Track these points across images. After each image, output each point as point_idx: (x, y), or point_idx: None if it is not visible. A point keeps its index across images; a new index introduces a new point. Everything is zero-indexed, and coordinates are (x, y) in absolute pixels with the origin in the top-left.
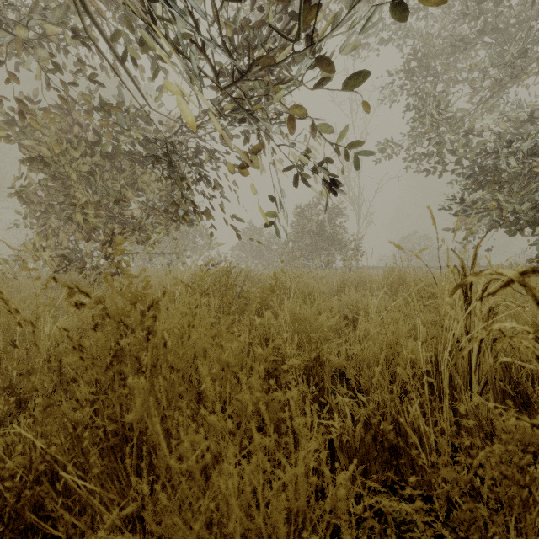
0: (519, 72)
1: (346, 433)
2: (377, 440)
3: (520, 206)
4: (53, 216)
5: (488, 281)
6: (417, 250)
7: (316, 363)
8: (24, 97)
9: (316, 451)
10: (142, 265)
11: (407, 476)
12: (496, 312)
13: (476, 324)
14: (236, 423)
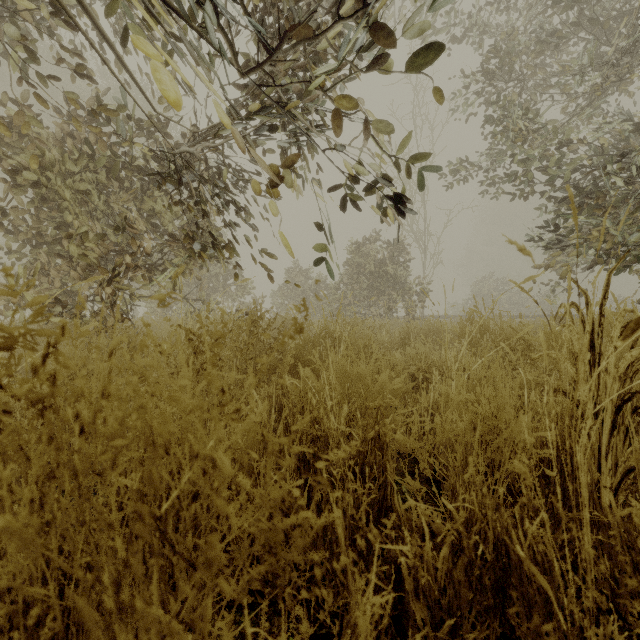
0: (622, 75)
1: (425, 568)
2: (473, 573)
3: (628, 238)
4: (44, 250)
5: (625, 324)
6: (494, 296)
7: (374, 446)
8: (2, 97)
9: (374, 587)
10: (161, 314)
11: (520, 631)
12: (637, 370)
13: (608, 387)
14: (232, 566)
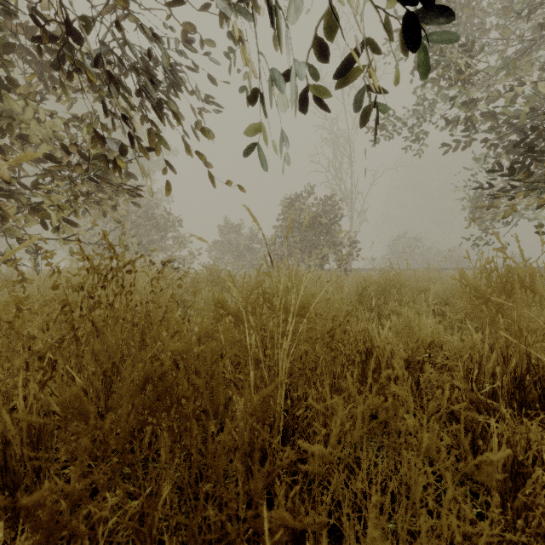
0: None
1: None
2: None
3: None
4: None
5: None
6: (409, 251)
7: None
8: None
9: None
10: None
11: None
12: None
13: None
14: None
